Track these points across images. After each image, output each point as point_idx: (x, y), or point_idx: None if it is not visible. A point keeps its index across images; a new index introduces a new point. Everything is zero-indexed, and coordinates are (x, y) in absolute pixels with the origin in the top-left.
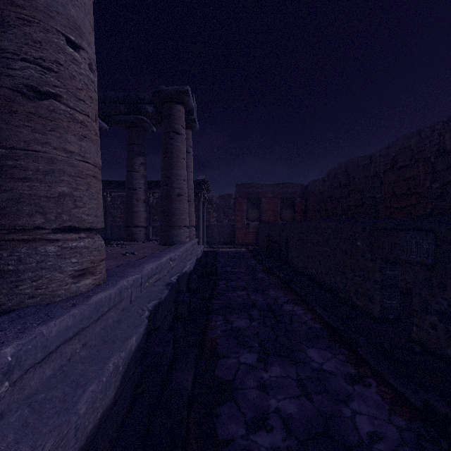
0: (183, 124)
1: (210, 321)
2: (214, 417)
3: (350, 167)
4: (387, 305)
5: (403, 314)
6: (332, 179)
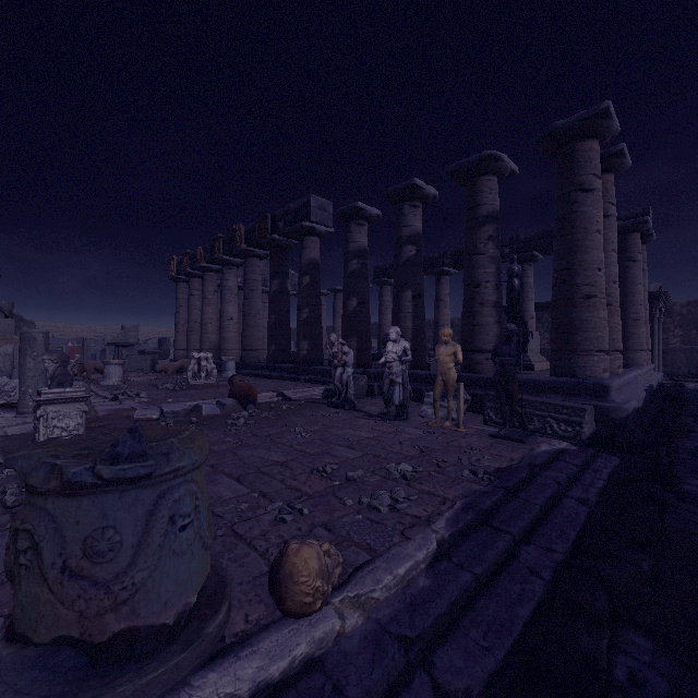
0: (639, 250)
1: (680, 418)
2: (687, 433)
3: None
4: None
5: None
6: None
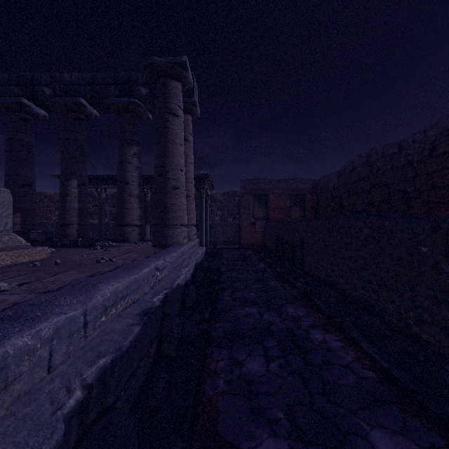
0: (180, 104)
1: (209, 361)
2: None
3: (373, 157)
4: None
5: None
6: (350, 172)
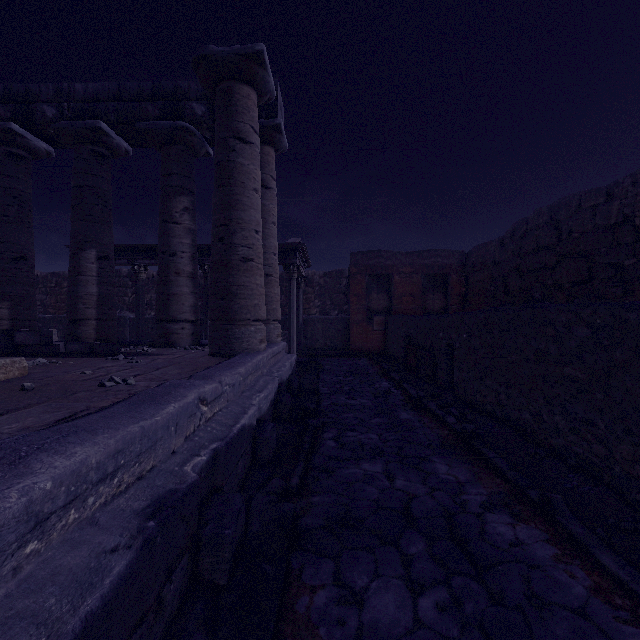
0: (254, 124)
1: (296, 589)
2: None
3: (562, 213)
4: None
5: None
6: (522, 238)
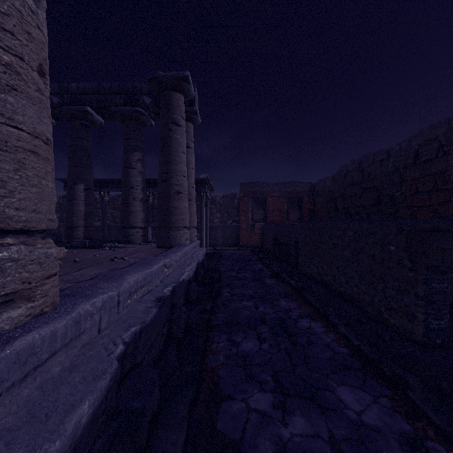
0: (183, 114)
1: (211, 342)
2: None
3: (365, 163)
4: (433, 326)
5: (450, 336)
6: (344, 176)
